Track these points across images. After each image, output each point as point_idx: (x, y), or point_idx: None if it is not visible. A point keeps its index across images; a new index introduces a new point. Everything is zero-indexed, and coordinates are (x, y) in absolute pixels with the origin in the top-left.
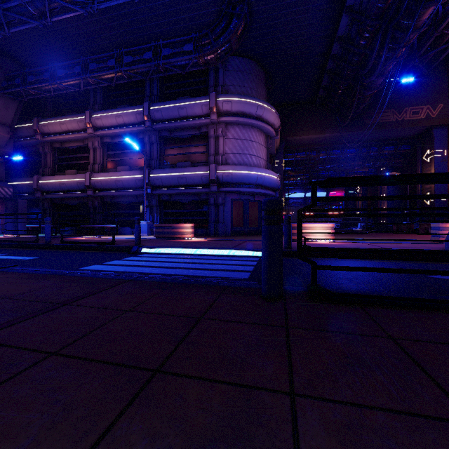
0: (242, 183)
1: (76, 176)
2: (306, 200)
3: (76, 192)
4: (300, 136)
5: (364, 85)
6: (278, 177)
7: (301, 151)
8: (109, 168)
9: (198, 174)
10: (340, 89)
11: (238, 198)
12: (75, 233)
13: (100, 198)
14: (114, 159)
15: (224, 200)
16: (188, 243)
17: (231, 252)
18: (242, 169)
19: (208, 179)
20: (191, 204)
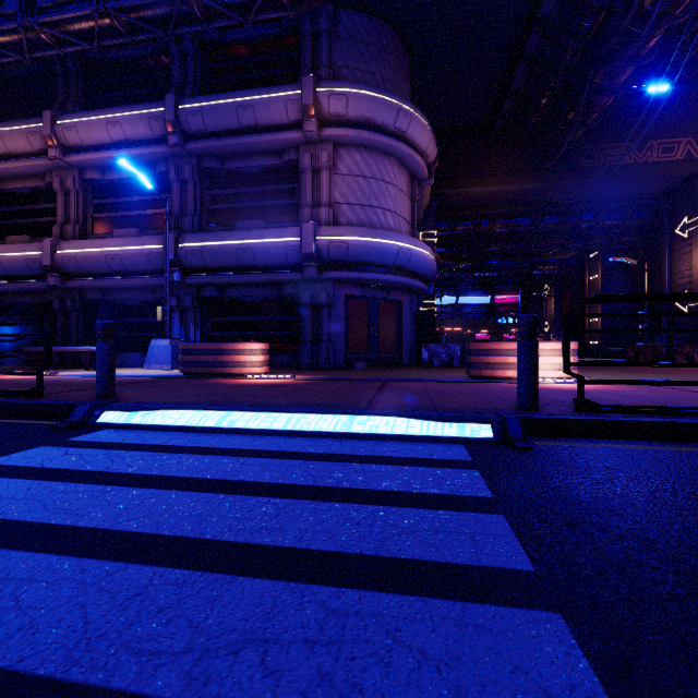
0: (368, 263)
1: (25, 246)
2: (459, 310)
3: (27, 280)
4: (466, 188)
5: (595, 83)
6: (435, 257)
7: (463, 220)
8: (98, 232)
9: (278, 242)
10: (546, 96)
11: (359, 295)
12: (26, 364)
13: (78, 294)
14: (107, 215)
15: (331, 298)
16: (248, 388)
17: (371, 425)
18: (368, 234)
19: (298, 253)
20: (265, 306)
